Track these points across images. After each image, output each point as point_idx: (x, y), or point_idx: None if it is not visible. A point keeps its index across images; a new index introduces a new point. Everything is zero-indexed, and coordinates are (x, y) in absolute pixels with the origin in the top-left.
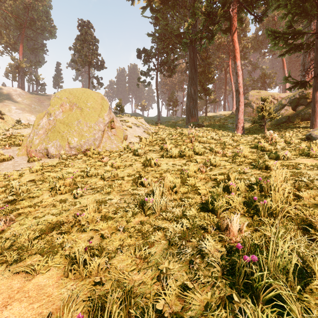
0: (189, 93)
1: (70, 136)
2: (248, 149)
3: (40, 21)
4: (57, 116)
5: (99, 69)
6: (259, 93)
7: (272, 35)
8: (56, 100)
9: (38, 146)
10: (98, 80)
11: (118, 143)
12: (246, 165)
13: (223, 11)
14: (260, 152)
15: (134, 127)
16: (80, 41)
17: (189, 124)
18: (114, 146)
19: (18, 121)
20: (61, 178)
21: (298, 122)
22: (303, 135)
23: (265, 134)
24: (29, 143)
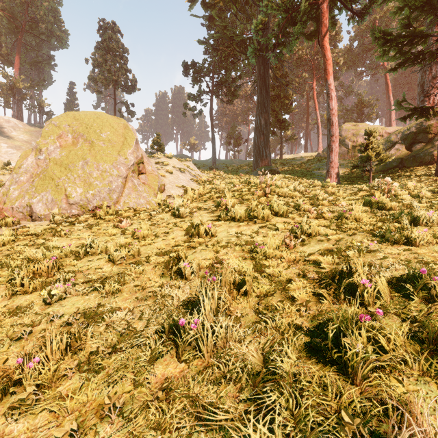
0: (258, 125)
1: (70, 186)
2: (361, 207)
3: (45, 22)
4: (52, 153)
5: (129, 91)
6: (356, 126)
7: (381, 37)
8: (51, 128)
9: (16, 201)
10: (127, 107)
11: (148, 197)
12: (365, 236)
13: (308, 3)
14: (379, 211)
15: (176, 173)
16: (101, 51)
17: (257, 170)
18: (143, 202)
19: (6, 165)
20: (33, 260)
21: (416, 167)
22: (428, 185)
23: (378, 183)
24: (2, 197)
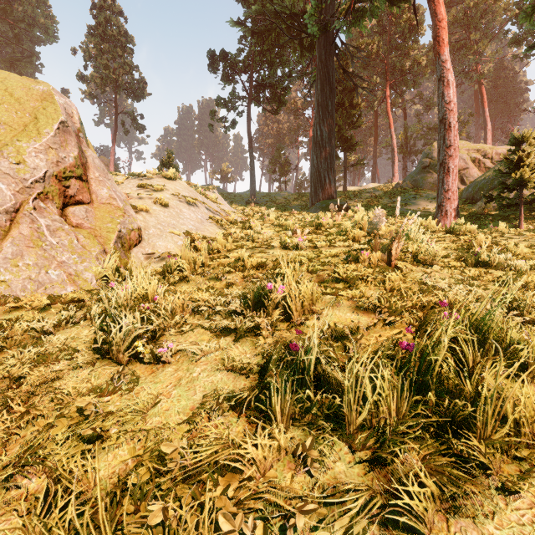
0: (318, 138)
1: None
2: None
3: (22, 3)
4: None
5: (136, 97)
6: None
7: None
8: None
9: None
10: (134, 119)
11: (75, 263)
12: None
13: None
14: None
15: (177, 206)
16: (95, 38)
17: (317, 206)
18: (55, 277)
19: None
20: None
21: None
22: None
23: None
24: None
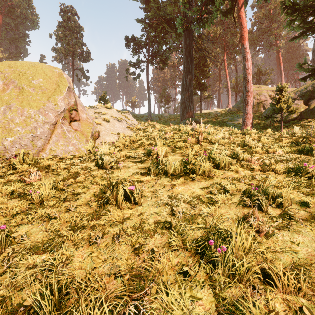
0: (184, 85)
1: None
2: None
3: (20, 7)
4: None
5: (84, 60)
6: (259, 87)
7: (291, 7)
8: None
9: None
10: (83, 72)
11: (78, 144)
12: None
13: None
14: None
15: (113, 121)
16: (62, 28)
17: (184, 121)
18: (71, 149)
19: None
20: None
21: (313, 118)
22: None
23: (307, 130)
24: None
